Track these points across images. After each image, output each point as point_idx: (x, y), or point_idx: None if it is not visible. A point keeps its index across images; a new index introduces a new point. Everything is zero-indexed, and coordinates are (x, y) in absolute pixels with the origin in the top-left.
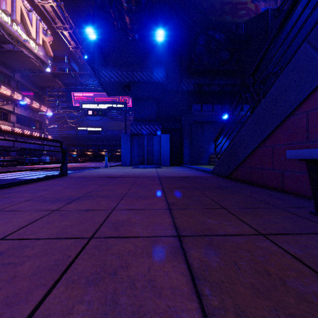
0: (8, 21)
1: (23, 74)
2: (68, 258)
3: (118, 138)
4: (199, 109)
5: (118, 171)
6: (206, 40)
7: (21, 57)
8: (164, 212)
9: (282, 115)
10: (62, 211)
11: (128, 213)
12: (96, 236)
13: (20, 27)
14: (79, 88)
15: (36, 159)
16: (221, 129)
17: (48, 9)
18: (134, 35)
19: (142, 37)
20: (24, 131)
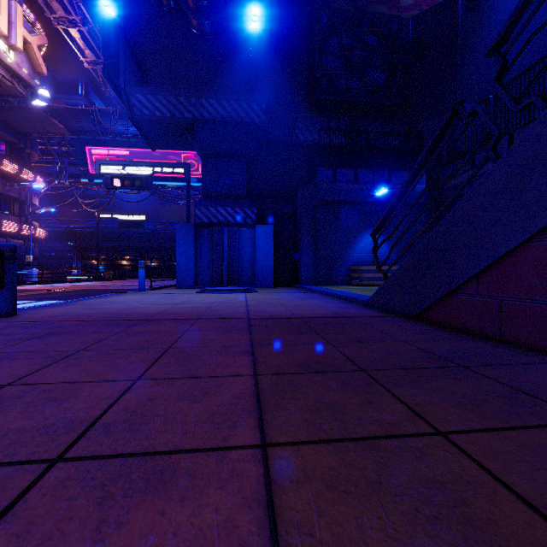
0: None
1: None
2: None
3: None
4: (331, 178)
5: (160, 300)
6: (343, 47)
7: None
8: None
9: None
10: None
11: None
12: None
13: None
14: (102, 139)
15: None
16: (392, 205)
17: None
18: (202, 23)
19: (219, 28)
20: None
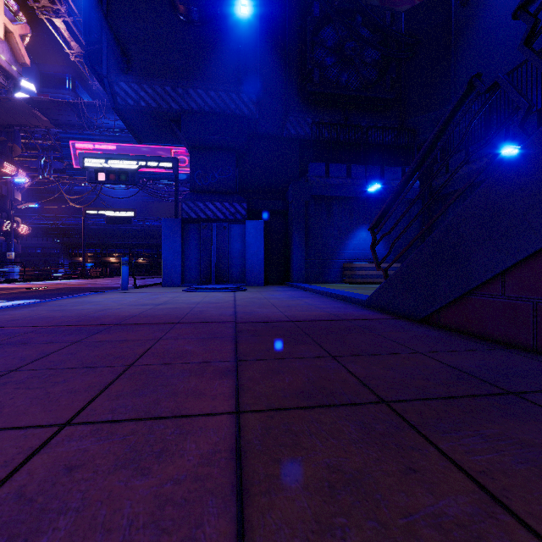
0: None
1: None
2: None
3: None
4: (323, 172)
5: (141, 300)
6: (335, 39)
7: None
8: None
9: None
10: None
11: None
12: None
13: None
14: (89, 133)
15: None
16: (393, 196)
17: None
18: (189, 9)
19: (207, 15)
20: None
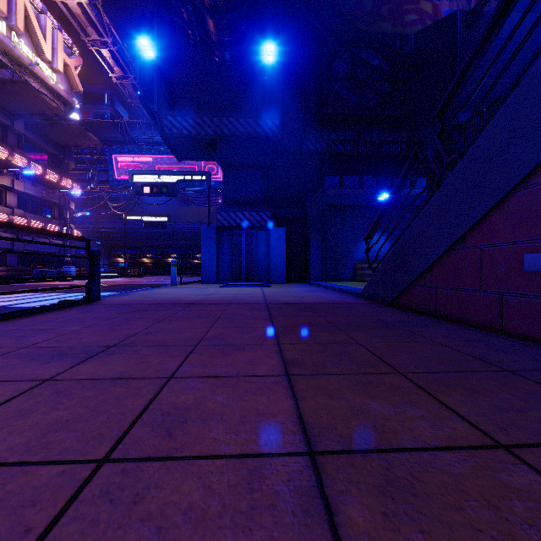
0: (3, 28)
1: (29, 122)
2: (23, 538)
3: (197, 235)
4: (338, 184)
5: (194, 292)
6: (349, 65)
7: (24, 92)
8: (276, 384)
9: (502, 187)
10: (62, 383)
11: (201, 386)
12: (116, 454)
13: (23, 39)
14: (129, 147)
15: (51, 271)
16: (378, 217)
17: (75, 10)
18: (223, 53)
19: (238, 56)
20: (30, 223)
